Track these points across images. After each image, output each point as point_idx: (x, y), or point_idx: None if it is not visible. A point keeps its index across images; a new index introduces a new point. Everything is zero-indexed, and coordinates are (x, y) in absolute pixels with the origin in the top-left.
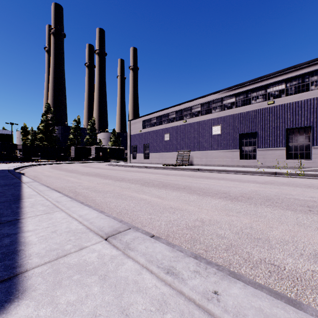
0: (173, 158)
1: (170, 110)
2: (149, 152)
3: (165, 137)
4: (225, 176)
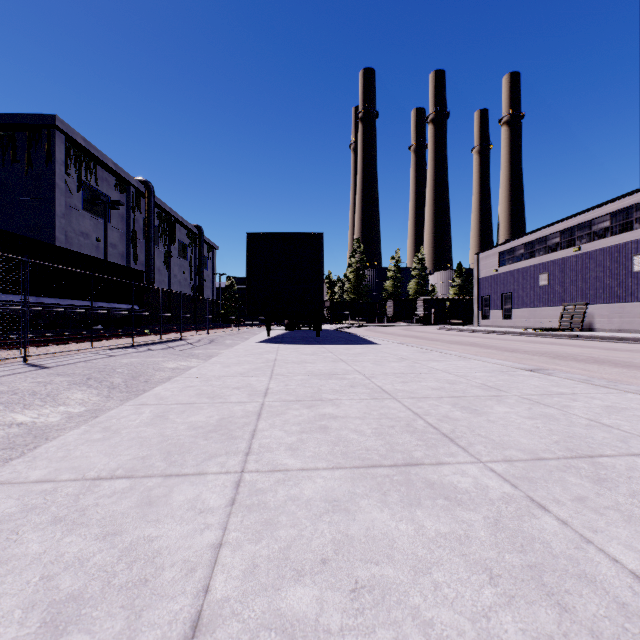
0: (554, 318)
1: (549, 230)
2: (511, 308)
3: (540, 281)
4: (593, 344)
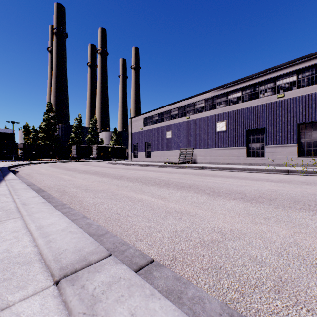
0: (175, 156)
1: (172, 106)
2: (151, 151)
3: (167, 135)
4: (233, 174)
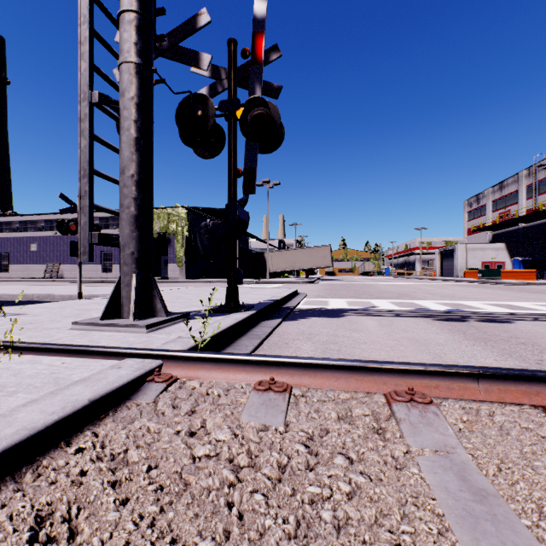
0: (42, 271)
1: (39, 217)
2: (9, 264)
3: (32, 247)
4: (61, 283)
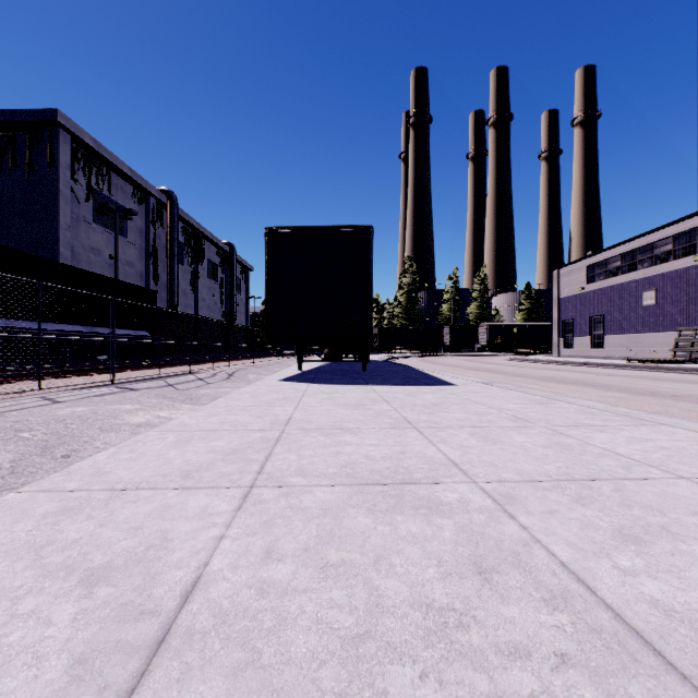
0: (664, 347)
1: (657, 234)
2: (603, 334)
3: (644, 299)
4: None
